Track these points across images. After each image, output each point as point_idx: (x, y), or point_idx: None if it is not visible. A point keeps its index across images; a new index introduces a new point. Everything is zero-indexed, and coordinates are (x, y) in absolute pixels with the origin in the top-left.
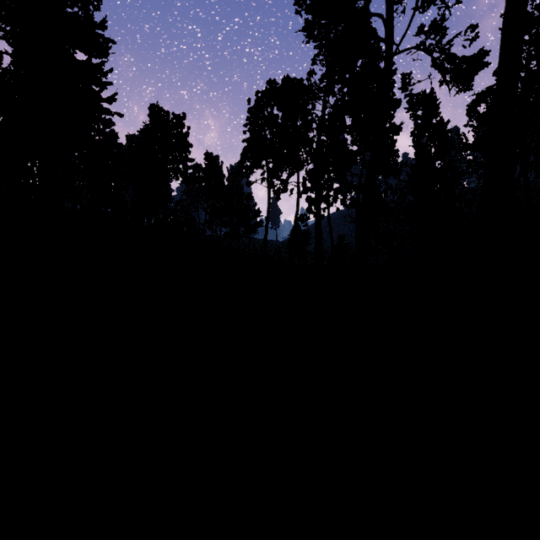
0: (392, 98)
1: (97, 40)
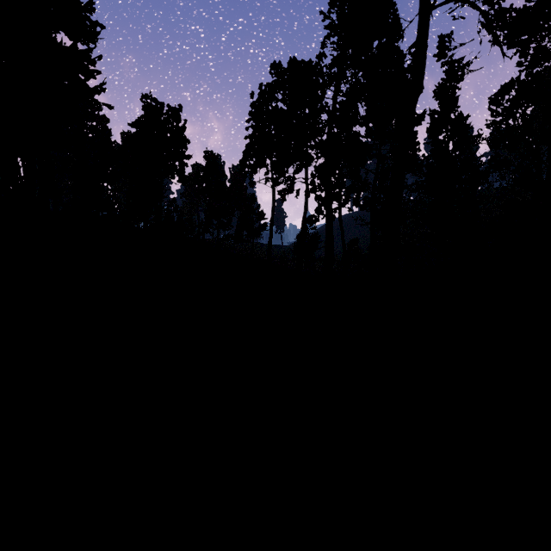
0: None
1: (83, 23)
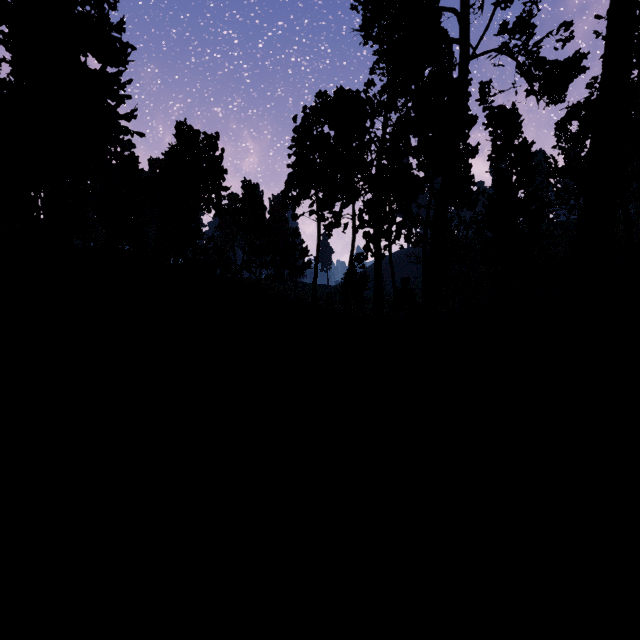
0: (467, 114)
1: (113, 44)
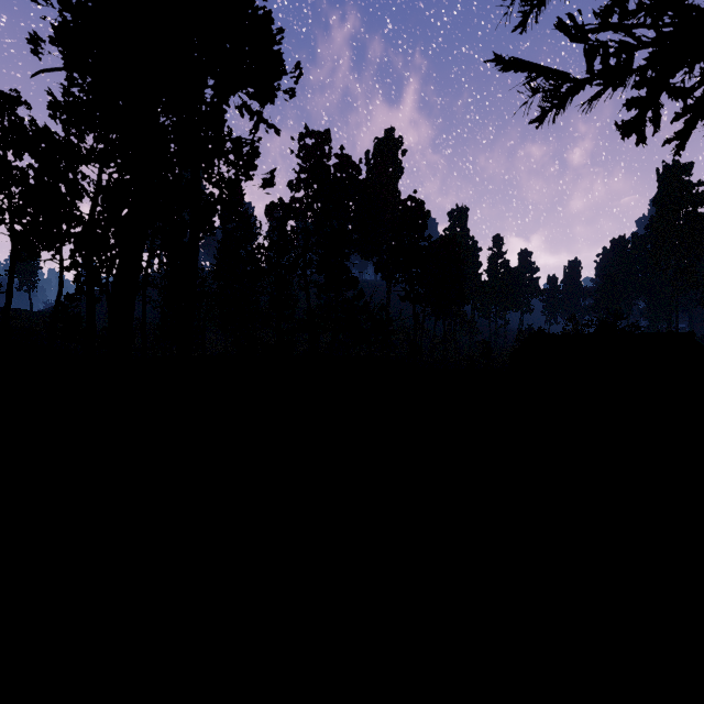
0: None
1: None
